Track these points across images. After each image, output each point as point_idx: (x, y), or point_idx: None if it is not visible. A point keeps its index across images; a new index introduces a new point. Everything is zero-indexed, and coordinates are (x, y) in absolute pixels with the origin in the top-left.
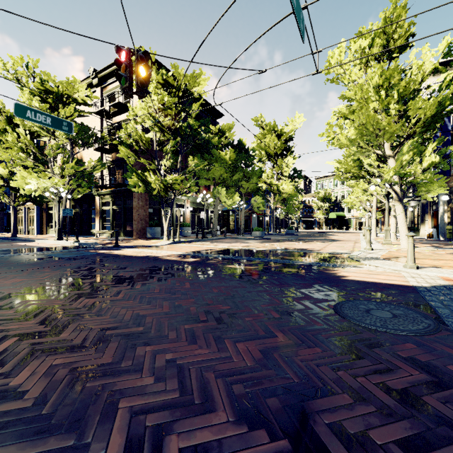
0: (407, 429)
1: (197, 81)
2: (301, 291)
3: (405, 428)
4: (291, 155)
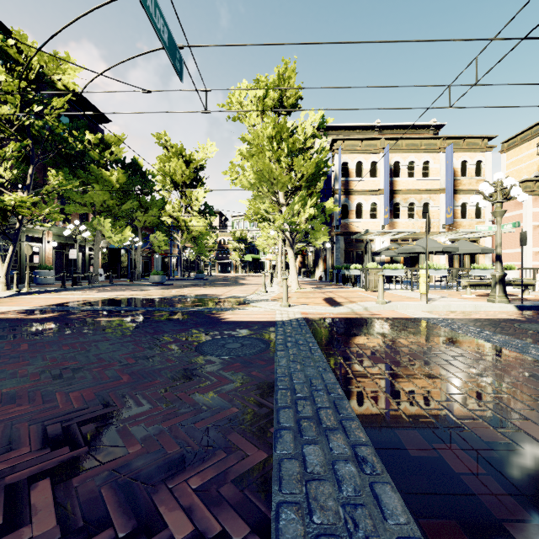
0: (193, 415)
1: (62, 68)
2: (174, 336)
3: (191, 415)
4: (202, 187)
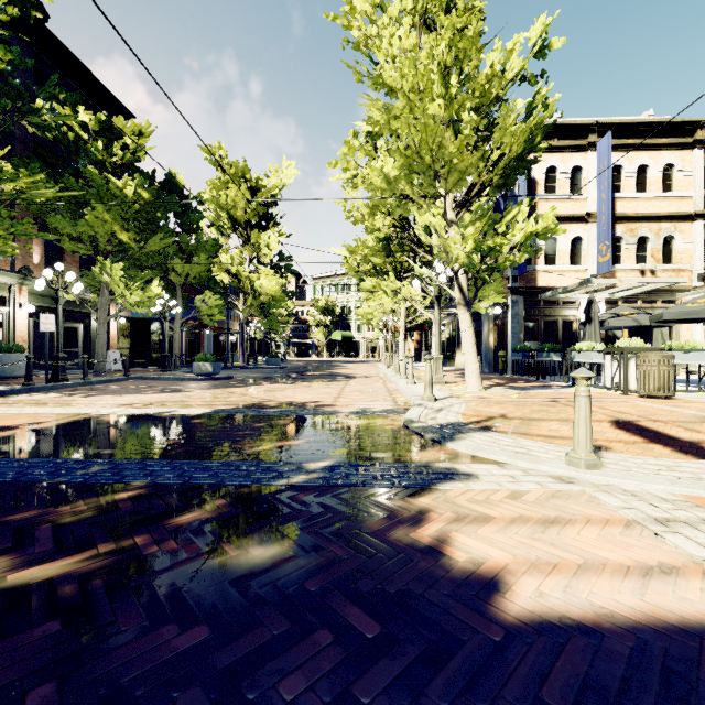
0: None
1: None
2: None
3: None
4: (276, 228)
